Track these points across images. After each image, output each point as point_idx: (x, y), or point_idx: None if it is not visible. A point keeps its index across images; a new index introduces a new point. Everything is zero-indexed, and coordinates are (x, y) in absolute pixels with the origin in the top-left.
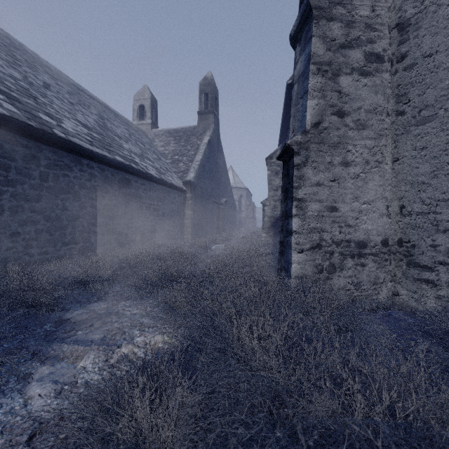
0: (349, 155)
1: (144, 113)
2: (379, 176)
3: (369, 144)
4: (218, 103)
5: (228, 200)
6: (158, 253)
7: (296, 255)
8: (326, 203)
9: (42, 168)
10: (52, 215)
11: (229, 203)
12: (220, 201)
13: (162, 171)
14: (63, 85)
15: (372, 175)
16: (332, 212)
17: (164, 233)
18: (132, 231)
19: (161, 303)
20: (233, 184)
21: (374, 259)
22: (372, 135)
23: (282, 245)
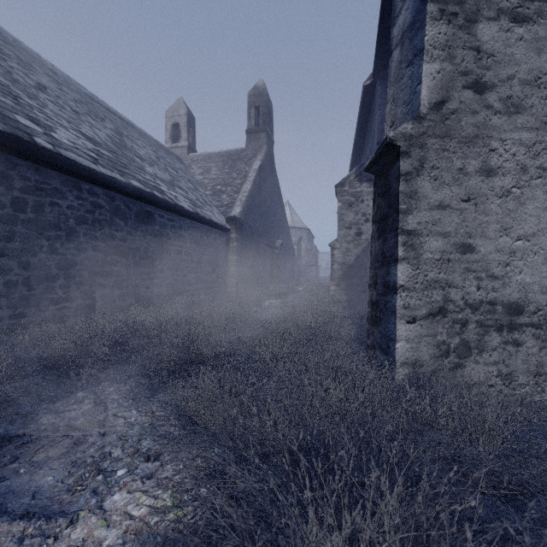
0: (493, 157)
1: (178, 133)
2: (543, 192)
3: (527, 138)
4: (272, 119)
5: (284, 243)
6: (188, 314)
7: (404, 327)
8: (455, 239)
9: (16, 193)
10: (33, 260)
11: (286, 246)
12: (275, 244)
13: (198, 204)
14: (69, 92)
15: (533, 190)
16: (465, 254)
17: (200, 285)
18: (156, 282)
19: (174, 409)
20: (290, 223)
21: (536, 334)
22: (533, 124)
23: (375, 307)
